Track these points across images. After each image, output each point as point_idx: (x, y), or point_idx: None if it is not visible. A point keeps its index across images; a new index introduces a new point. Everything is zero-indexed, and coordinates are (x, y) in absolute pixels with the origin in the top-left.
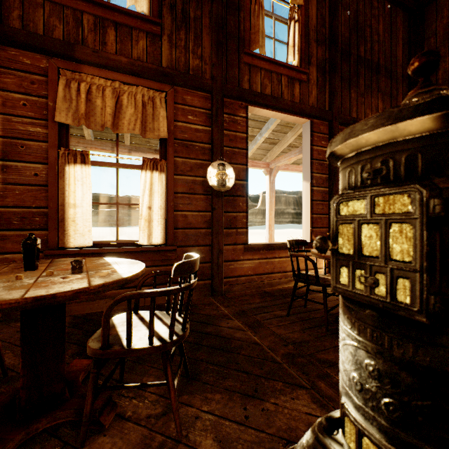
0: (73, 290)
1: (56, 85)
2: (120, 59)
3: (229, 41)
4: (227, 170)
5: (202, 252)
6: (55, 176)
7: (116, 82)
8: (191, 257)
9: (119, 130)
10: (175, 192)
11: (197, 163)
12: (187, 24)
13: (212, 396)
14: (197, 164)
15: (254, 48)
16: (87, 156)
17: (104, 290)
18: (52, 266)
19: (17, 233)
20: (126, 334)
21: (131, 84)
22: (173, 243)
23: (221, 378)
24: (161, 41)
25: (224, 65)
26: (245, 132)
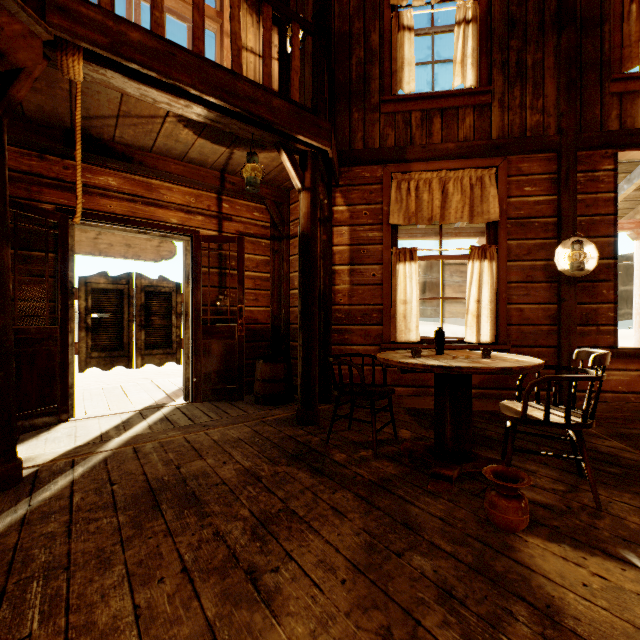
0: (519, 367)
1: (389, 190)
2: (447, 147)
3: (584, 74)
4: (584, 248)
5: (543, 355)
6: (388, 275)
7: (442, 171)
8: (588, 352)
9: (445, 220)
10: (507, 282)
11: (536, 243)
12: (523, 77)
13: (620, 494)
14: (536, 245)
15: (628, 68)
16: (414, 252)
17: (532, 370)
18: (446, 353)
19: (360, 327)
20: (544, 409)
21: (457, 169)
22: (505, 342)
23: (623, 484)
24: (490, 110)
25: (577, 108)
26: (612, 190)
